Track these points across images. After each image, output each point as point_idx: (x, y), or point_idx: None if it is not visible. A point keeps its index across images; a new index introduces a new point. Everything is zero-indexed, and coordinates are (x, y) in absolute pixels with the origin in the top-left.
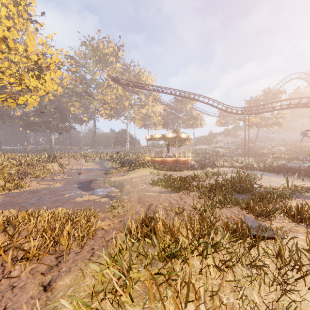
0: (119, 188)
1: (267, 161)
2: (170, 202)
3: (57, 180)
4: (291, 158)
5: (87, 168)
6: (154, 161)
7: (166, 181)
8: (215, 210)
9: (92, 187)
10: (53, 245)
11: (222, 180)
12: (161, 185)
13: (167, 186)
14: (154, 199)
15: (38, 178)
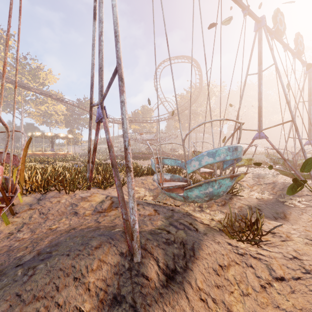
0: None
1: None
2: None
3: None
4: None
5: None
6: (36, 154)
7: None
8: None
9: None
10: None
11: None
12: None
13: None
14: None
15: None
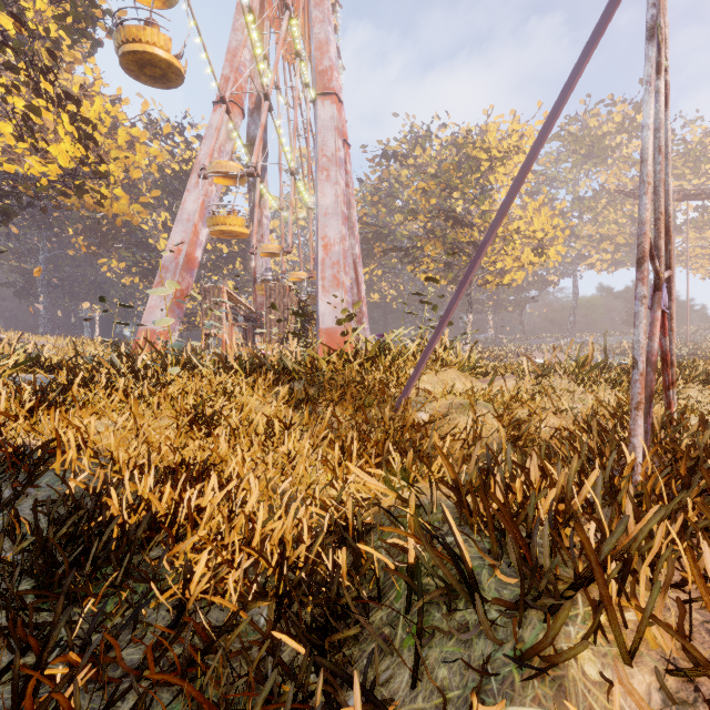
0: None
1: None
2: None
3: None
4: None
5: None
6: None
7: None
8: None
9: None
10: None
11: None
12: None
13: None
14: None
15: None
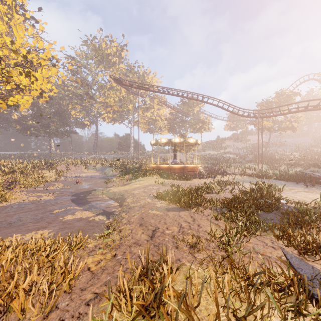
0: (119, 202)
1: (281, 167)
2: (180, 226)
3: (51, 191)
4: (308, 165)
5: (87, 176)
6: (160, 168)
7: (174, 194)
8: (242, 241)
9: (88, 199)
10: (2, 310)
11: (240, 193)
12: (168, 200)
13: (175, 201)
14: (160, 221)
15: (29, 187)
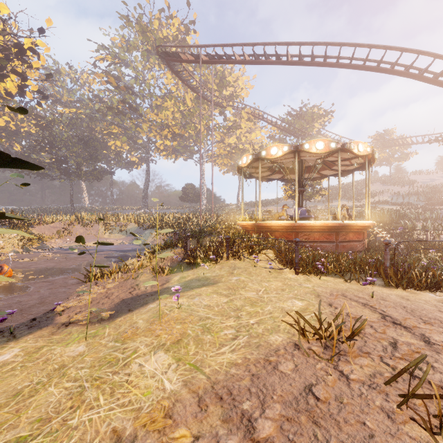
0: None
1: None
2: None
3: None
4: None
5: (94, 247)
6: (264, 230)
7: None
8: None
9: None
10: None
11: None
12: None
13: None
14: None
15: None
